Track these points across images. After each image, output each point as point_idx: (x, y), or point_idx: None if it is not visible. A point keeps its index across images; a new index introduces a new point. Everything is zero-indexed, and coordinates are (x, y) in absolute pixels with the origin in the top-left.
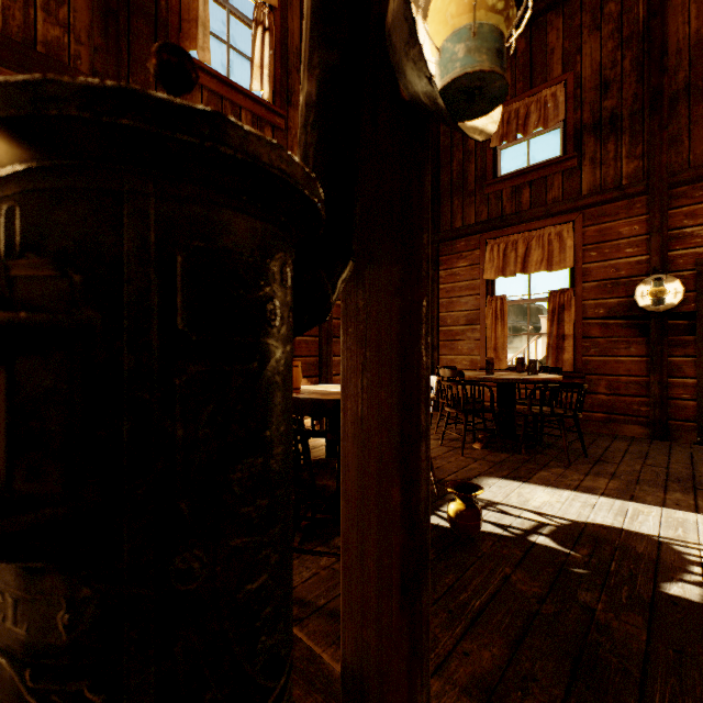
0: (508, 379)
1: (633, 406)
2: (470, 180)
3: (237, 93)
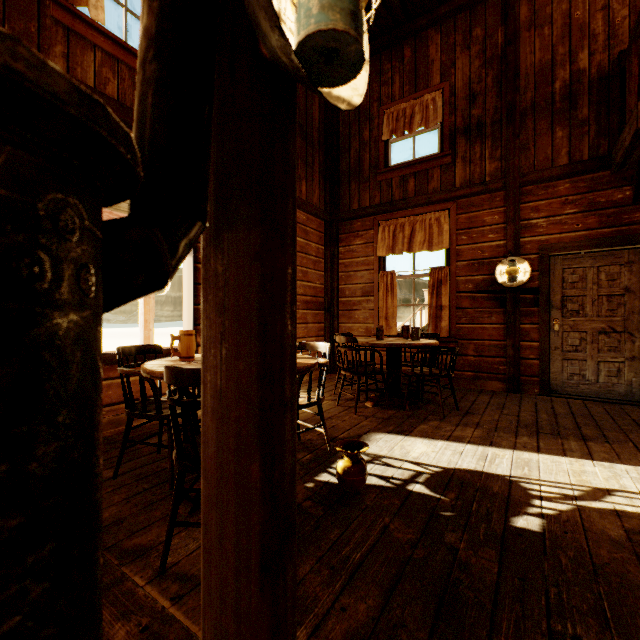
0: (394, 344)
1: (494, 366)
2: (365, 168)
3: (136, 59)
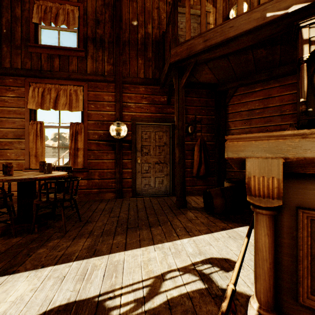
0: (18, 179)
1: (109, 184)
2: (17, 38)
3: None
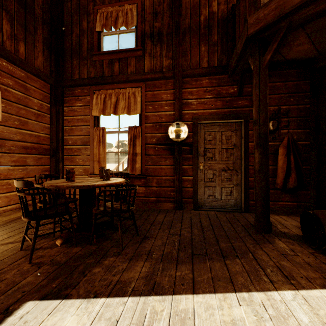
0: (77, 186)
1: (168, 193)
2: (84, 49)
3: None
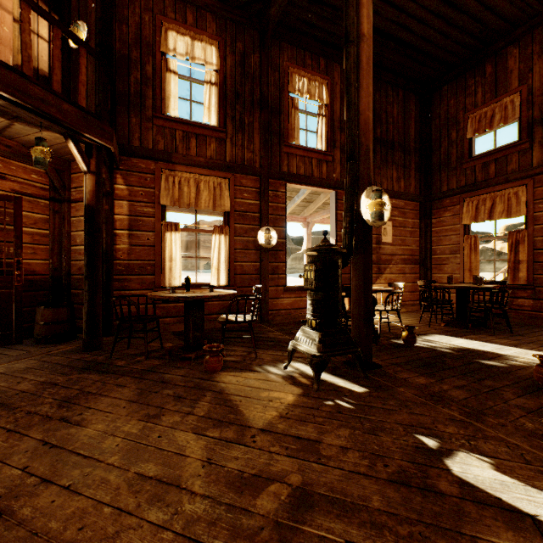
0: (457, 287)
1: None
2: (453, 160)
3: (311, 152)
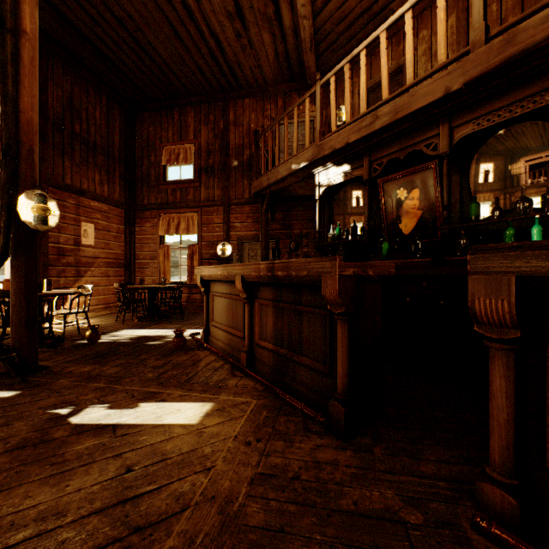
0: (146, 287)
1: None
2: (152, 179)
3: None
